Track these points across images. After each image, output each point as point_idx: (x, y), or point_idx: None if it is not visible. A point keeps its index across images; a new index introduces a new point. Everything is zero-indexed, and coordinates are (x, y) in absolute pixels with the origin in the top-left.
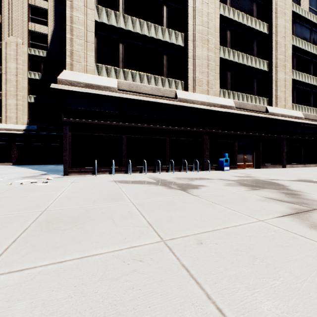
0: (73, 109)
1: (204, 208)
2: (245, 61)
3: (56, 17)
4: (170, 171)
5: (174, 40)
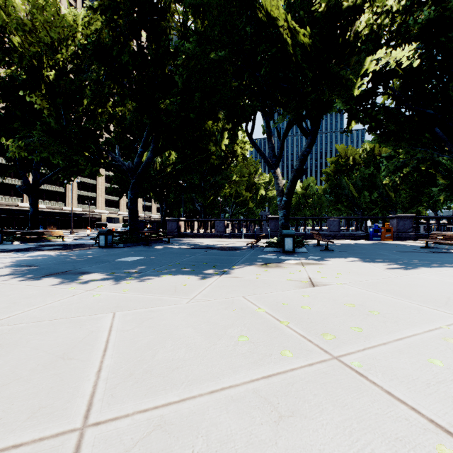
0: None
1: None
2: (53, 189)
3: None
4: None
5: (17, 183)
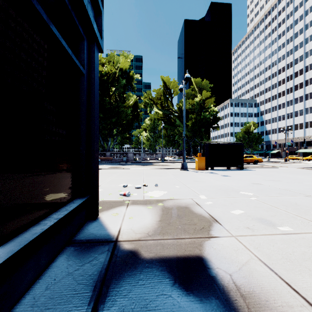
0: None
1: None
2: None
3: None
4: None
5: None
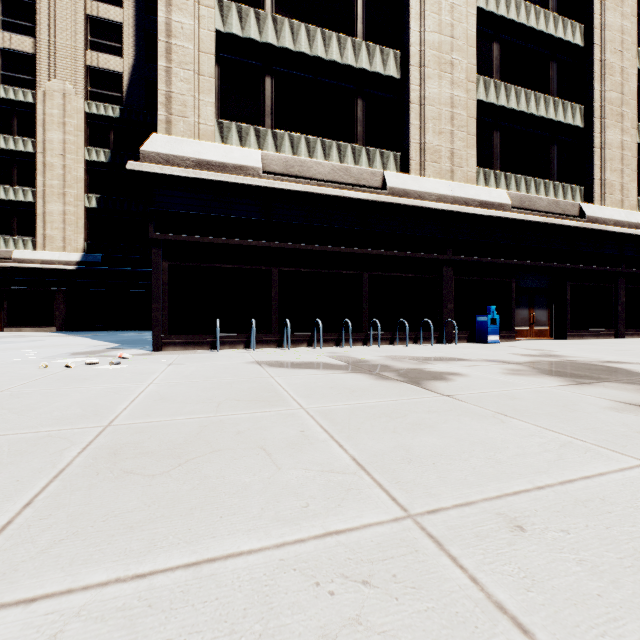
0: (171, 213)
1: (483, 426)
2: (532, 107)
3: (138, 38)
4: (371, 344)
5: (379, 67)
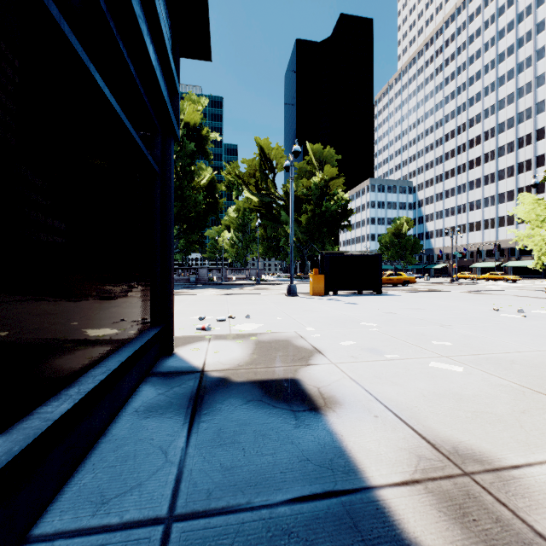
0: None
1: None
2: None
3: None
4: None
5: None
